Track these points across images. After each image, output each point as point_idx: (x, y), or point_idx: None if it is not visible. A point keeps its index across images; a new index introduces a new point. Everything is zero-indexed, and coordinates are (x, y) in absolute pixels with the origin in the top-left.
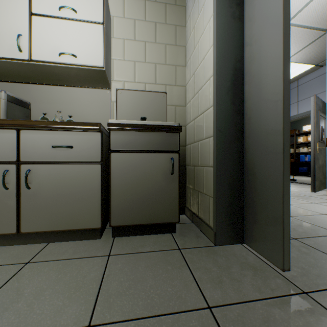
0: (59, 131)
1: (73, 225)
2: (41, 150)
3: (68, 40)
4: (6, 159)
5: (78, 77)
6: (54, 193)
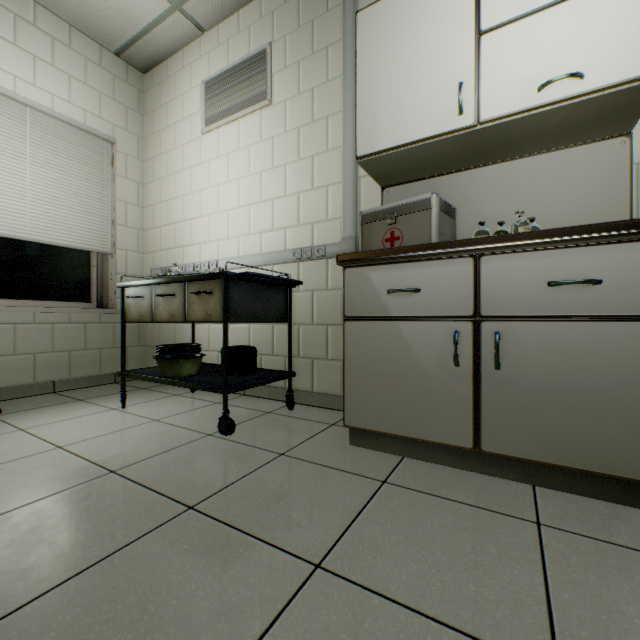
0: (562, 249)
1: (601, 464)
2: (520, 294)
3: (560, 47)
4: (454, 312)
5: (557, 128)
6: (552, 383)
